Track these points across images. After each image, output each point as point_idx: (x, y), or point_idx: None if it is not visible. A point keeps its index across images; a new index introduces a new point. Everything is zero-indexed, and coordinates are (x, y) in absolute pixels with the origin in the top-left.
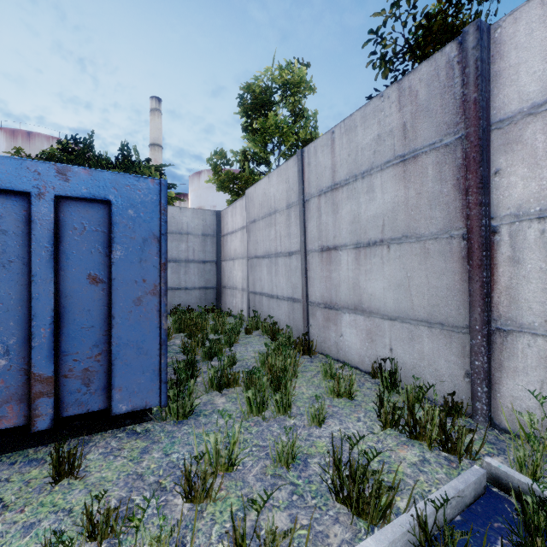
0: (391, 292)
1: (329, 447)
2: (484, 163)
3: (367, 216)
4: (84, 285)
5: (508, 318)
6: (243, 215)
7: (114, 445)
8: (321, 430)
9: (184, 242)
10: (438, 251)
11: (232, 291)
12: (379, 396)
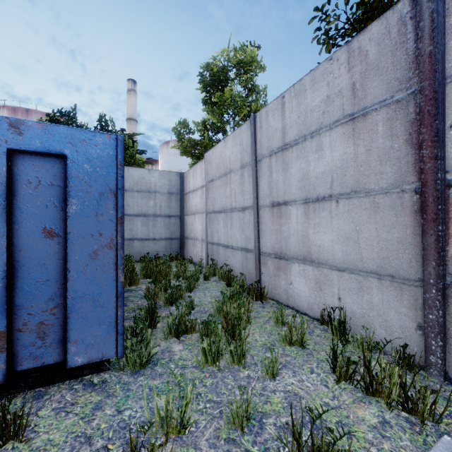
0: (340, 245)
1: (284, 404)
2: (439, 116)
3: (316, 173)
4: (39, 239)
5: None
6: (202, 176)
7: (68, 399)
8: (275, 383)
9: (152, 199)
10: (388, 205)
11: (193, 242)
12: (333, 348)
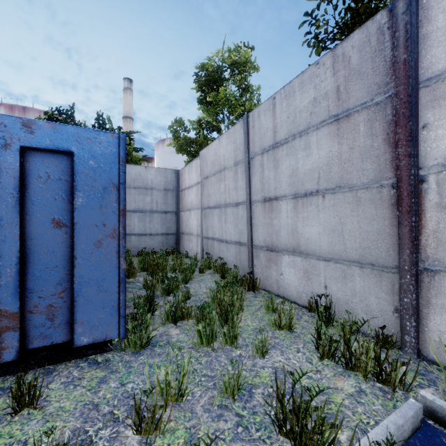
0: (326, 236)
1: (272, 377)
2: (413, 118)
3: (305, 170)
4: (48, 229)
5: (435, 259)
6: (197, 173)
7: (75, 375)
8: (265, 360)
9: (148, 195)
10: (369, 199)
11: (188, 237)
12: (317, 329)
